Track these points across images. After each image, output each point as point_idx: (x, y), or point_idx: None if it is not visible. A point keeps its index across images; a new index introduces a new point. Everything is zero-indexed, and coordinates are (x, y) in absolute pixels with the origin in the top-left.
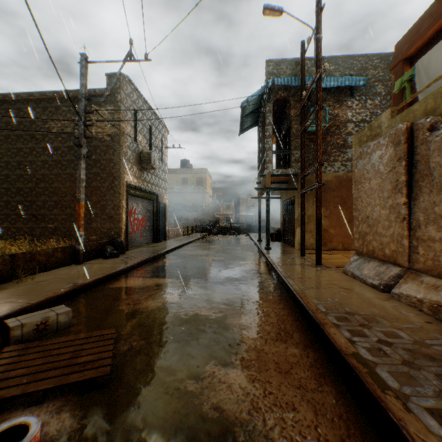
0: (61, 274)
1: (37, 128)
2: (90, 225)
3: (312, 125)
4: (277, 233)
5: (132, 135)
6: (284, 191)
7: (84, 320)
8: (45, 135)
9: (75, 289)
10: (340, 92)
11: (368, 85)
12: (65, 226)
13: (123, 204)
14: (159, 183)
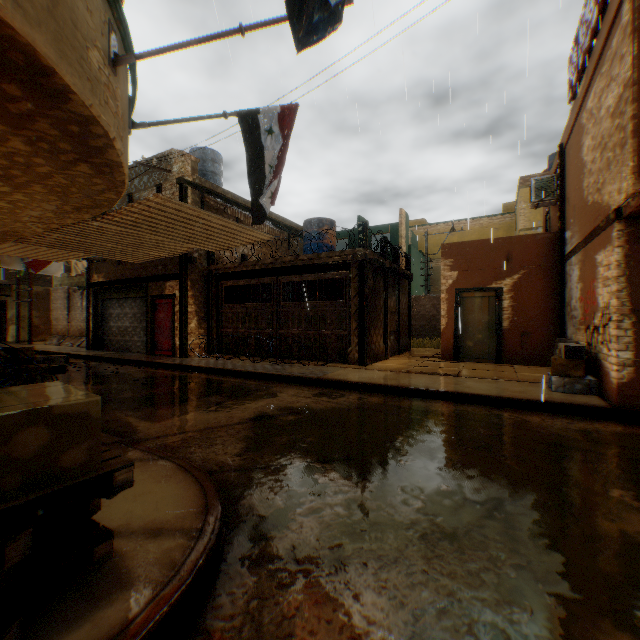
0: None
1: None
2: None
3: None
4: None
5: None
6: None
7: None
8: None
9: None
10: None
11: None
12: None
13: None
14: None
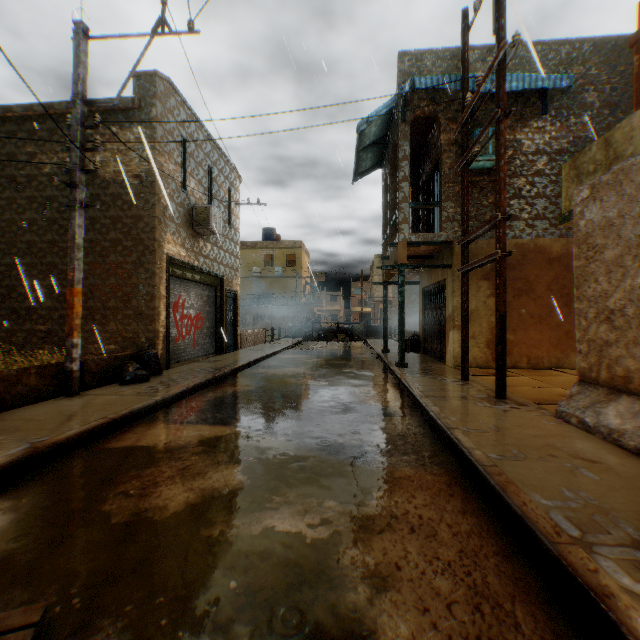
0: (24, 419)
1: (19, 166)
2: (105, 326)
3: (478, 157)
4: (414, 338)
5: (177, 177)
6: (425, 272)
7: (8, 548)
8: (33, 176)
9: (29, 456)
10: (524, 103)
11: (571, 91)
12: (64, 329)
13: (160, 292)
14: (225, 259)
